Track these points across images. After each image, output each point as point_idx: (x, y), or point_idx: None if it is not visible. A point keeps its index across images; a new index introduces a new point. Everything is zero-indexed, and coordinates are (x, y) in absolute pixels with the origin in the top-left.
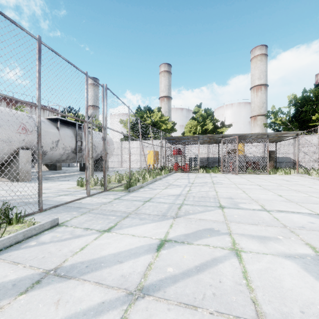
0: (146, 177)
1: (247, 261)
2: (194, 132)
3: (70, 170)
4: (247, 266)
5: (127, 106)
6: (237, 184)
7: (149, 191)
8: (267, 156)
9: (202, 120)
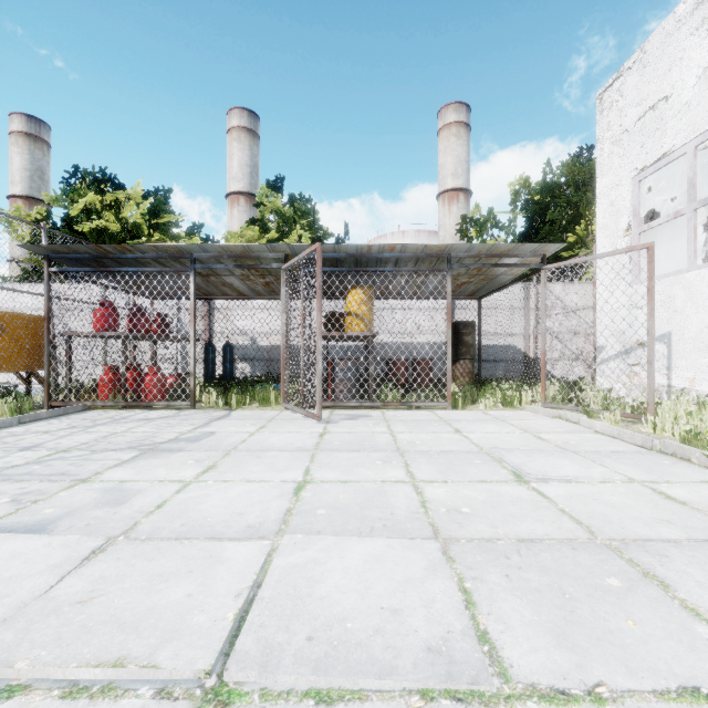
0: None
1: None
2: None
3: None
4: None
5: None
6: None
7: None
8: (448, 340)
9: (278, 228)
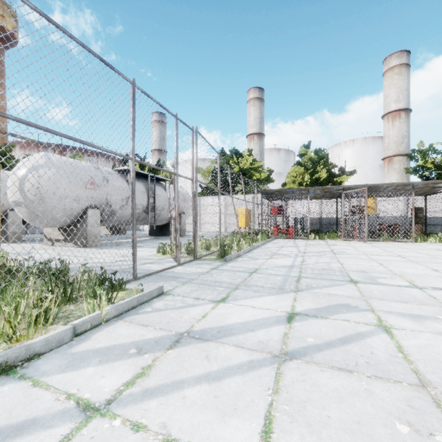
0: (242, 244)
1: (401, 337)
2: (300, 182)
3: (137, 234)
4: (402, 341)
5: (217, 152)
6: (368, 255)
7: (250, 260)
8: (413, 216)
9: (312, 166)
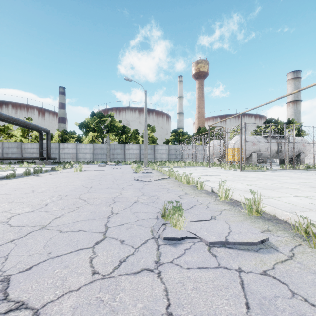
0: None
1: None
2: None
3: (272, 164)
4: None
5: (311, 127)
6: None
7: None
8: None
9: None
